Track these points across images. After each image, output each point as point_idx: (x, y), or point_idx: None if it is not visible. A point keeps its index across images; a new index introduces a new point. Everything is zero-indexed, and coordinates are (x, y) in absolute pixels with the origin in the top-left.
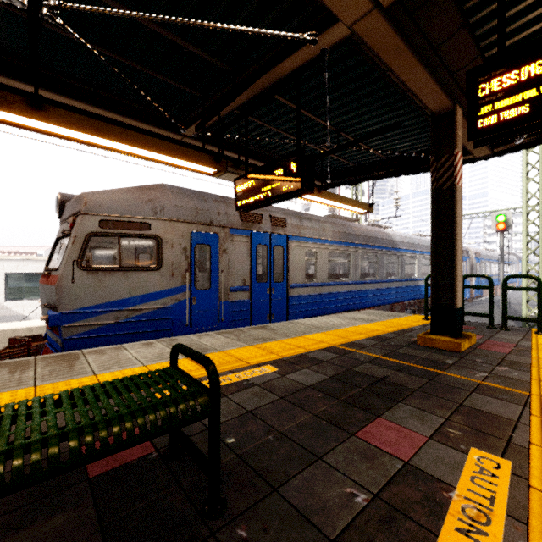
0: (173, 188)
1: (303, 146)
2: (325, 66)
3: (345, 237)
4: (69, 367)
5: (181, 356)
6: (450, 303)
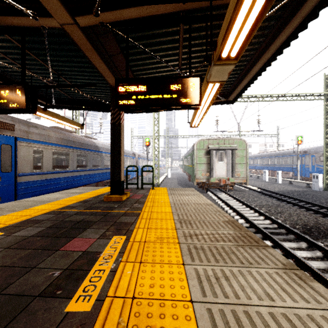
0: None
1: (31, 75)
2: (45, 36)
3: (66, 142)
4: None
5: None
6: (119, 179)
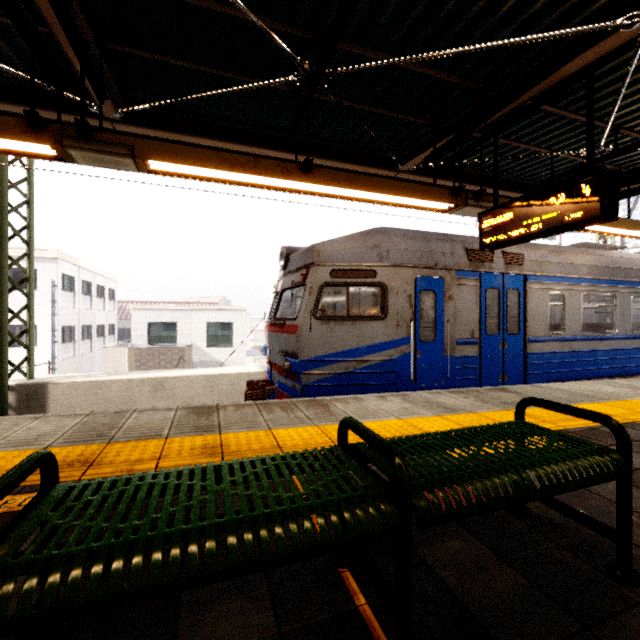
0: (395, 230)
1: (551, 157)
2: (638, 50)
3: (608, 273)
4: (328, 412)
5: (431, 414)
6: None
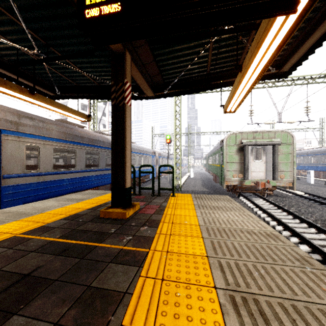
0: None
1: (17, 49)
2: None
3: (71, 137)
4: None
5: None
6: (123, 184)
